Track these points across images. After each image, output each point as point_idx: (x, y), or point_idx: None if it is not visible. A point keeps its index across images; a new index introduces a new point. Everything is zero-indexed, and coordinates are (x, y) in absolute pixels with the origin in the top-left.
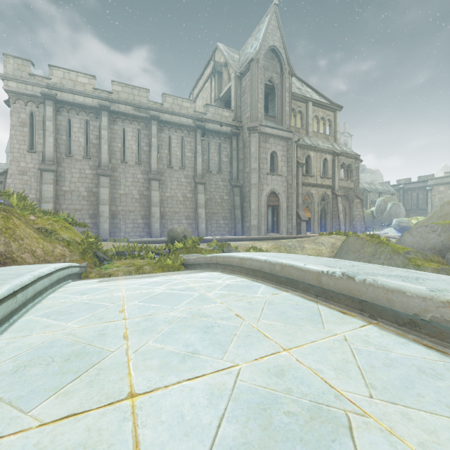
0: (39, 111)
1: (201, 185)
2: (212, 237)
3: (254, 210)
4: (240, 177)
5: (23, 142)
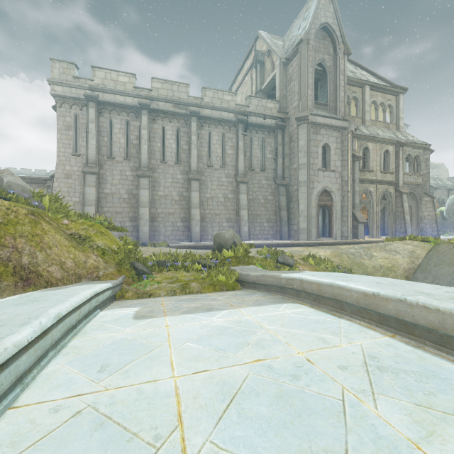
0: (83, 114)
1: (243, 185)
2: (256, 241)
3: (304, 211)
4: (285, 175)
5: (68, 145)
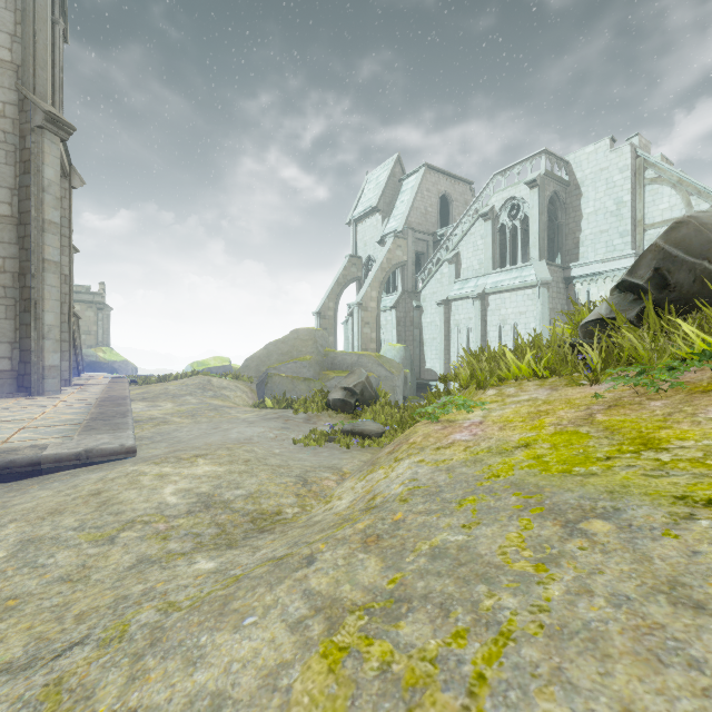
0: None
1: None
2: None
3: (55, 328)
4: None
5: None
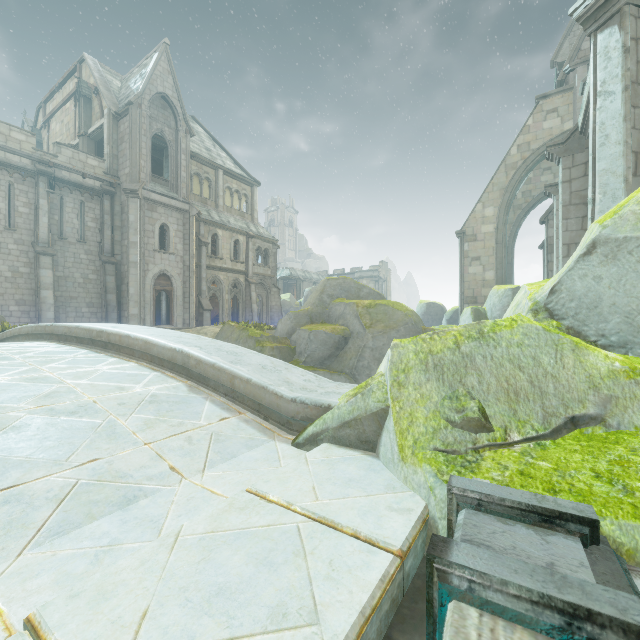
0: None
1: (47, 257)
2: None
3: (134, 295)
4: (116, 251)
5: None
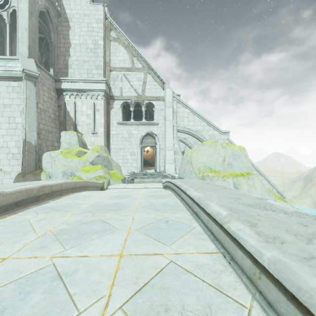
0: None
1: None
2: None
3: None
4: None
5: None
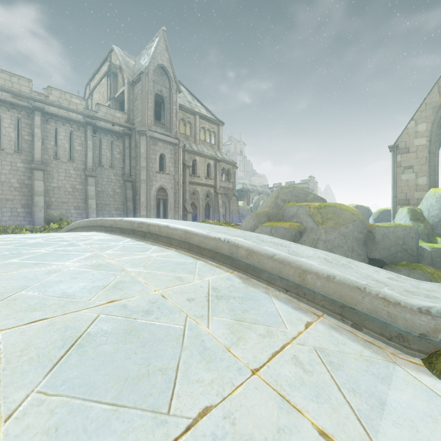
0: None
1: (92, 178)
2: None
3: (144, 202)
4: (132, 173)
5: None
